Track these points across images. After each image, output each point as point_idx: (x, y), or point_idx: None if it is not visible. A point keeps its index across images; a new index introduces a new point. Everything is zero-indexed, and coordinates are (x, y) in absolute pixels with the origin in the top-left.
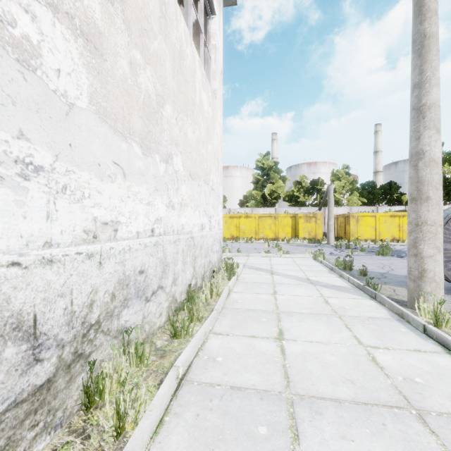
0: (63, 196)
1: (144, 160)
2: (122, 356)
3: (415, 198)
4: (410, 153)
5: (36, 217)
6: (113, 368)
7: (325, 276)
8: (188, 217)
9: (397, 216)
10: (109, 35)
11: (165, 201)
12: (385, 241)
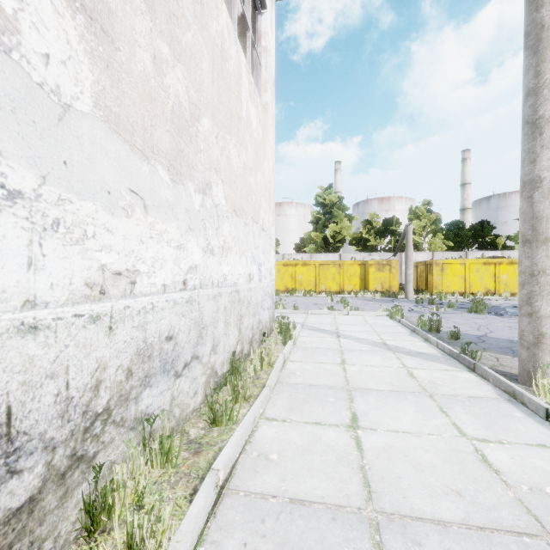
0: (54, 236)
1: (173, 188)
2: (142, 454)
3: (529, 239)
4: (522, 180)
5: (11, 265)
6: (128, 473)
7: (407, 340)
8: (232, 265)
9: (492, 264)
10: (123, 16)
11: (202, 243)
12: (476, 294)
